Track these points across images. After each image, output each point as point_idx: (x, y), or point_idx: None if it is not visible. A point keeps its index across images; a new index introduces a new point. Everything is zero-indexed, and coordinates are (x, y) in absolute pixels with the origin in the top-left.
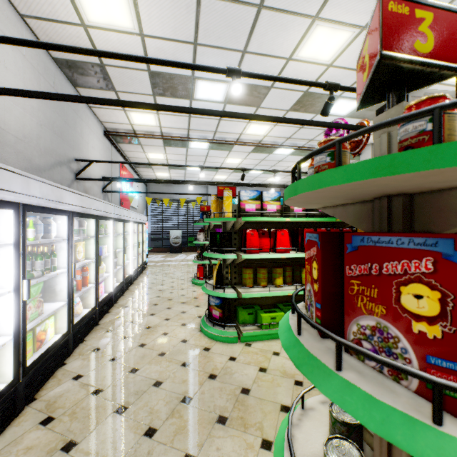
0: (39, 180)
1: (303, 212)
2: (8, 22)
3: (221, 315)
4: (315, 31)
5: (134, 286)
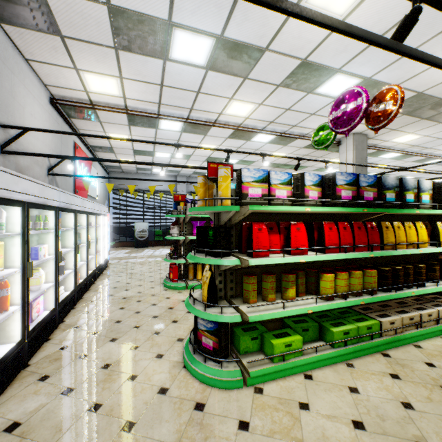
0: None
1: (325, 199)
2: None
3: (216, 346)
4: None
5: (90, 293)
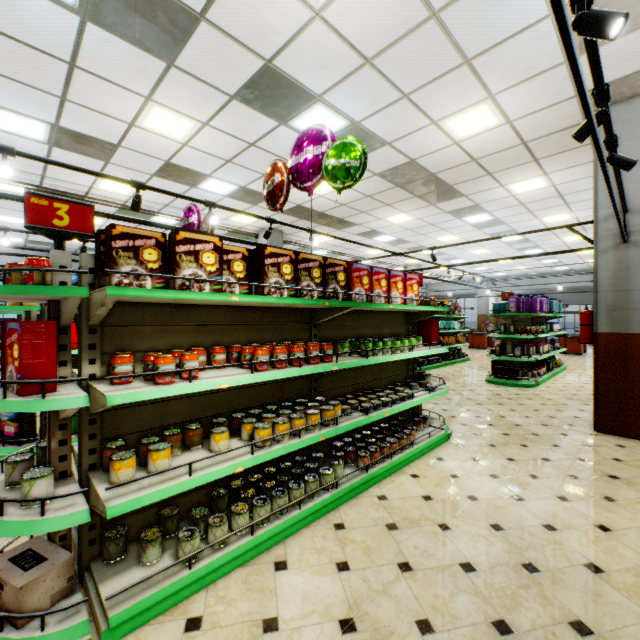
0: None
1: None
2: None
3: (18, 430)
4: (153, 109)
5: None
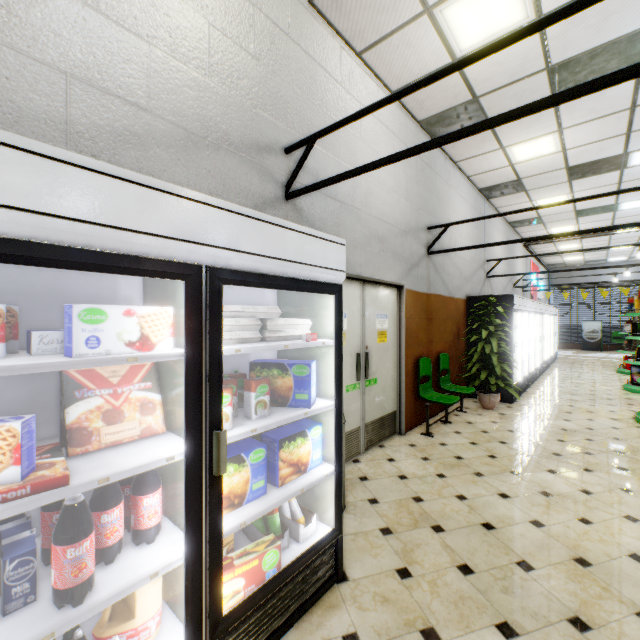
0: (530, 300)
1: None
2: (499, 224)
3: None
4: None
5: (552, 367)
